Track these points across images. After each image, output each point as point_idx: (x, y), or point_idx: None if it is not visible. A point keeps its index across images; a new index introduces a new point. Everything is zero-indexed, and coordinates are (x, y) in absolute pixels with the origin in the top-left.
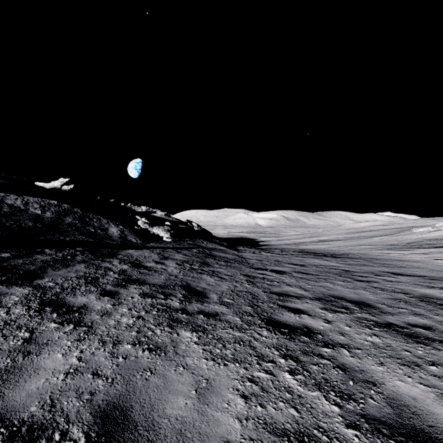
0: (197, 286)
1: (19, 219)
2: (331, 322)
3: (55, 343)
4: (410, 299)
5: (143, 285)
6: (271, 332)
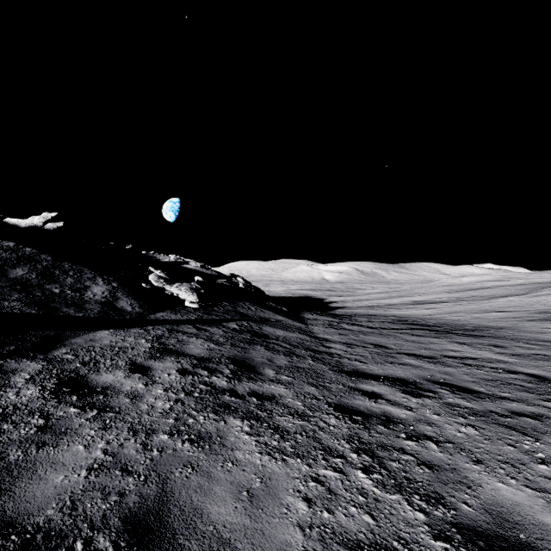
0: (193, 514)
1: None
2: None
3: None
4: None
5: None
6: None
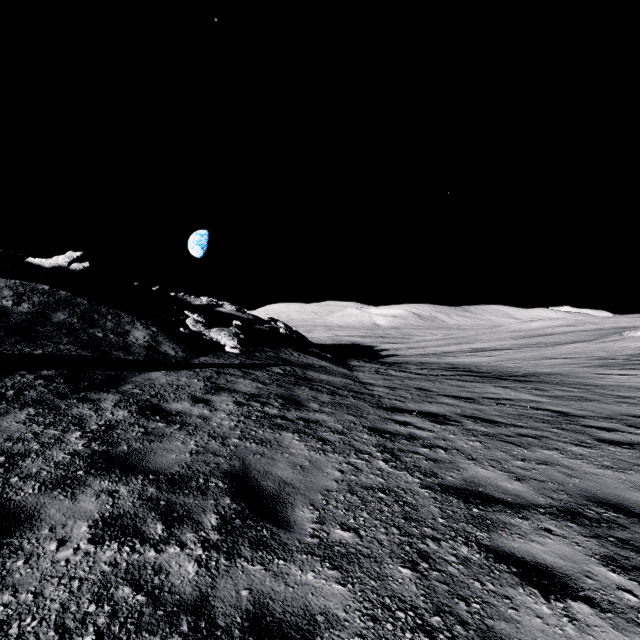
0: (266, 473)
1: None
2: None
3: None
4: None
5: (128, 478)
6: None
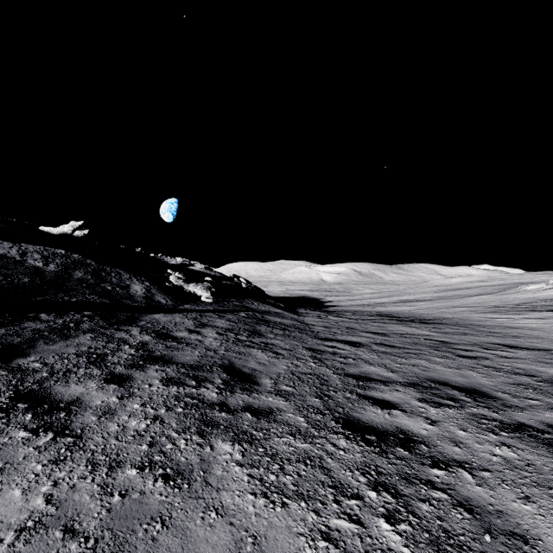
0: (244, 366)
1: (12, 273)
2: (436, 422)
3: (15, 468)
4: (538, 384)
5: (168, 365)
6: (352, 441)
